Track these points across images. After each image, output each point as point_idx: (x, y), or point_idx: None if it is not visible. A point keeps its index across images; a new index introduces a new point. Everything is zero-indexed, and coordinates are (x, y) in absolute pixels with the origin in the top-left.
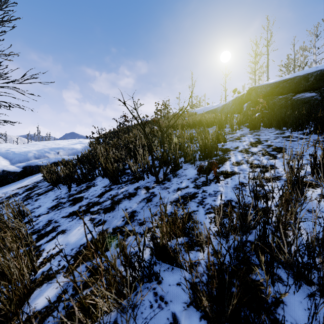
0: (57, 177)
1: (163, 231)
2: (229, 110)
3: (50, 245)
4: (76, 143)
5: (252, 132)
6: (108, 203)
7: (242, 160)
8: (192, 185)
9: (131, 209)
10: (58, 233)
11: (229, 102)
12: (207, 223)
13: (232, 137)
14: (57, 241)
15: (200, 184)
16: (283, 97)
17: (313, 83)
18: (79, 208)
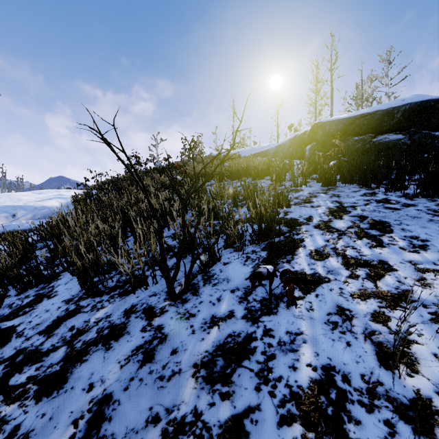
0: None
1: None
2: (286, 153)
3: None
4: (51, 198)
5: (326, 191)
6: (58, 357)
7: (326, 246)
8: (240, 308)
9: (102, 389)
10: None
11: (285, 141)
12: None
13: (297, 198)
14: None
15: (257, 308)
16: (360, 138)
17: (400, 121)
18: None
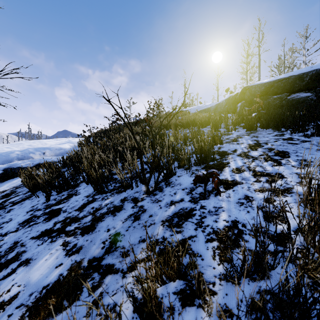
0: (36, 183)
1: (152, 274)
2: (222, 110)
3: (5, 285)
4: (65, 142)
5: (249, 133)
6: (88, 219)
7: (243, 166)
8: (187, 197)
9: (115, 231)
10: (20, 264)
11: (222, 101)
12: (210, 257)
13: (228, 139)
14: (15, 278)
15: (197, 197)
16: (278, 97)
17: (308, 83)
18: (53, 225)
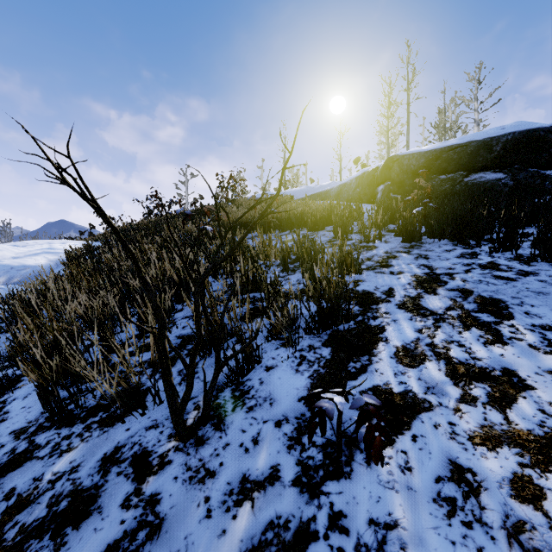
0: None
1: None
2: (351, 195)
3: None
4: (37, 253)
5: (409, 249)
6: None
7: (418, 341)
8: (290, 462)
9: None
10: None
11: (350, 180)
12: None
13: (370, 260)
14: None
15: (318, 462)
16: (448, 177)
17: (500, 155)
18: None
